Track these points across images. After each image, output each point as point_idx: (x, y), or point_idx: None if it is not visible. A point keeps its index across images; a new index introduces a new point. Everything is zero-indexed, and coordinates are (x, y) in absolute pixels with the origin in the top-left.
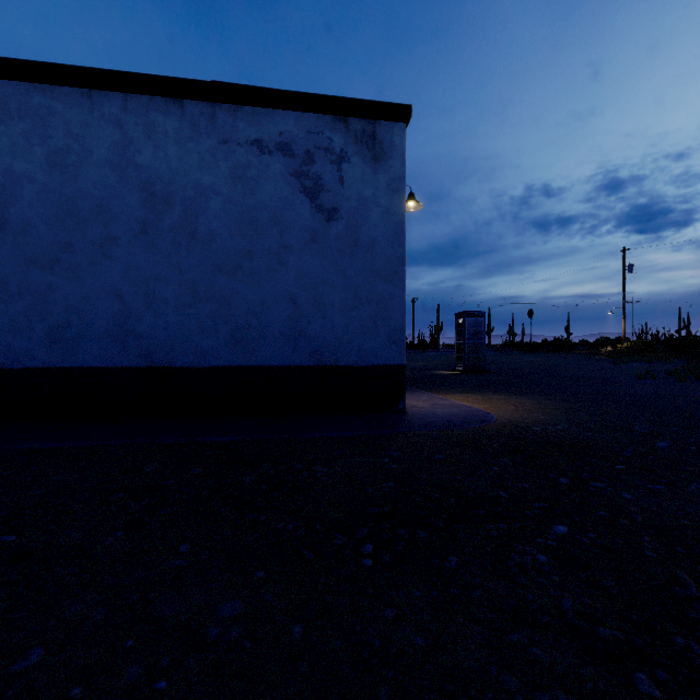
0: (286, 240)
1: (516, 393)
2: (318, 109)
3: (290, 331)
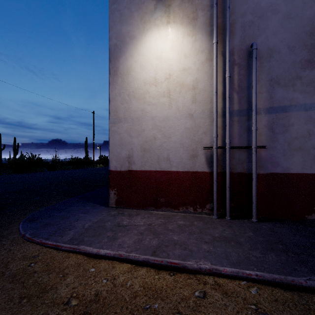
0: None
1: None
2: None
3: None
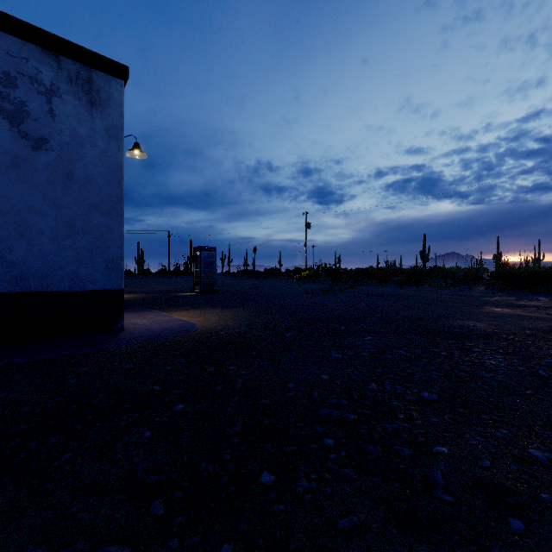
0: None
1: (227, 307)
2: (21, 35)
3: None
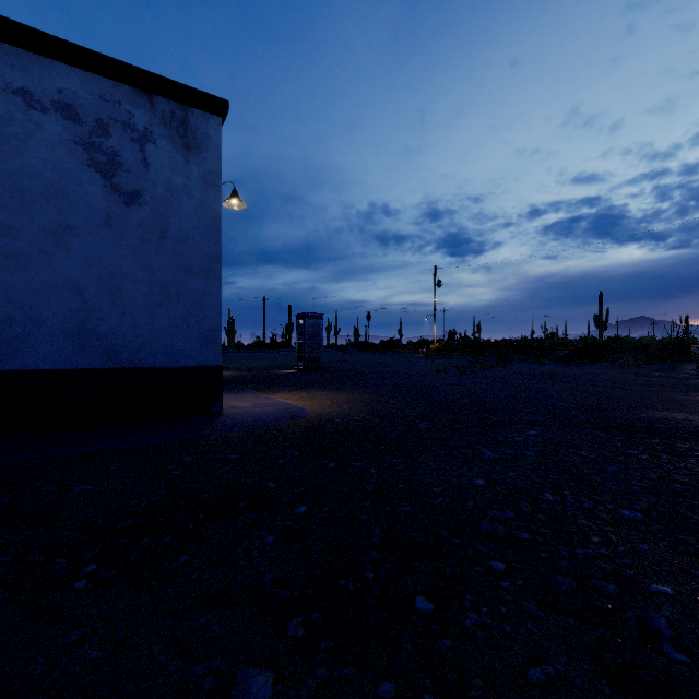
0: (68, 219)
1: (339, 389)
2: (114, 76)
3: (74, 328)
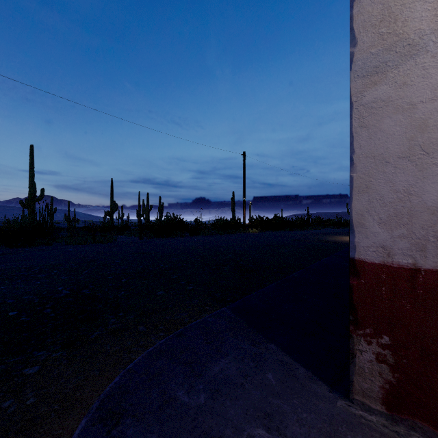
0: None
1: None
2: None
3: None
